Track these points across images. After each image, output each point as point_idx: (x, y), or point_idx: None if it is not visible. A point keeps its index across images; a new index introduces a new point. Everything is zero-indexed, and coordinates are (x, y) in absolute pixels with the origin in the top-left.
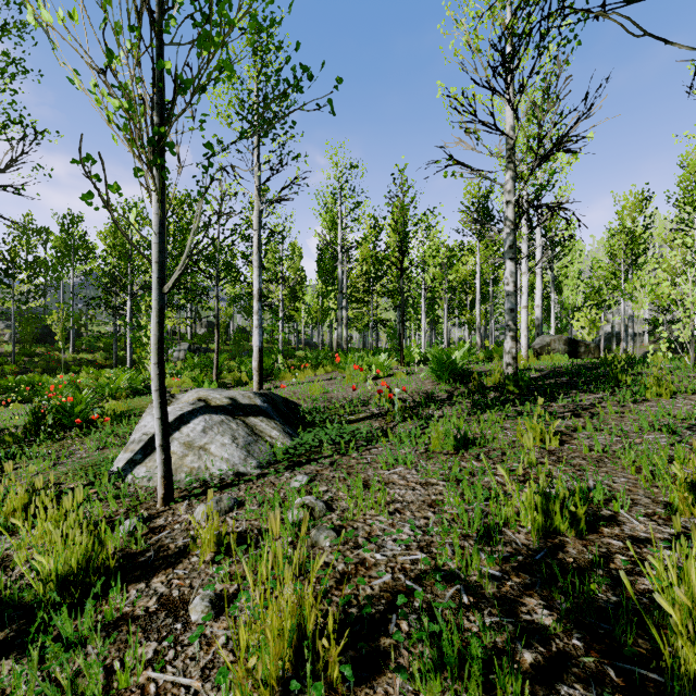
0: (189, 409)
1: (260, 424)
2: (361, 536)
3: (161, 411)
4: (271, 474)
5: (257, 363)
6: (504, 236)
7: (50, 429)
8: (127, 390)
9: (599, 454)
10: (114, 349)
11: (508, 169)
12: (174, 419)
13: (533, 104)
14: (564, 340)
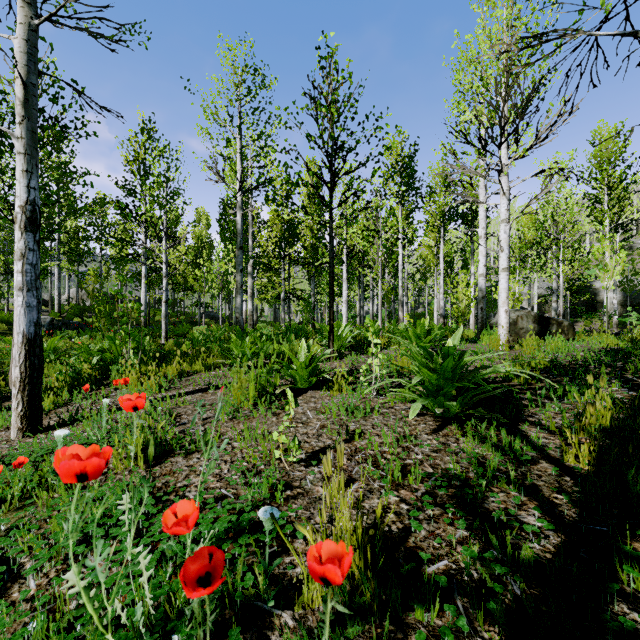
0: None
1: None
2: None
3: None
4: None
5: (19, 372)
6: None
7: None
8: None
9: None
10: None
11: None
12: None
13: None
14: (534, 317)
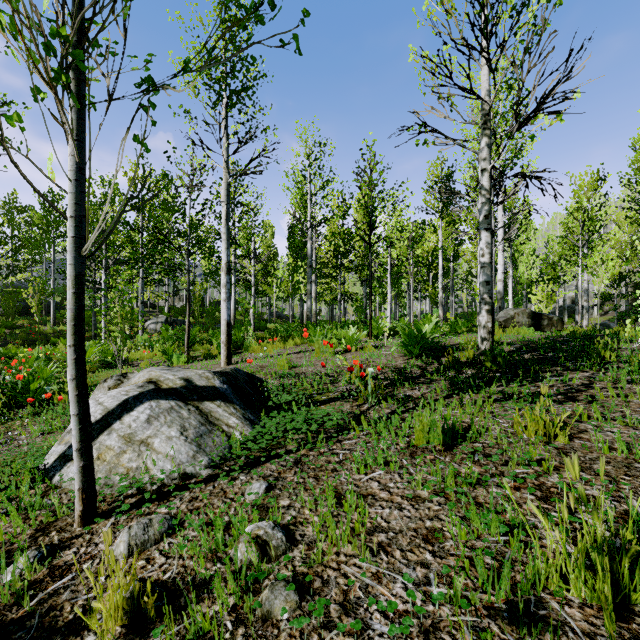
0: (135, 393)
1: (216, 410)
2: (334, 600)
3: (78, 406)
4: (222, 478)
5: (225, 337)
6: (478, 206)
7: (4, 407)
8: (97, 363)
9: (624, 455)
10: (93, 322)
11: (483, 135)
12: (117, 405)
13: (512, 65)
14: (528, 314)
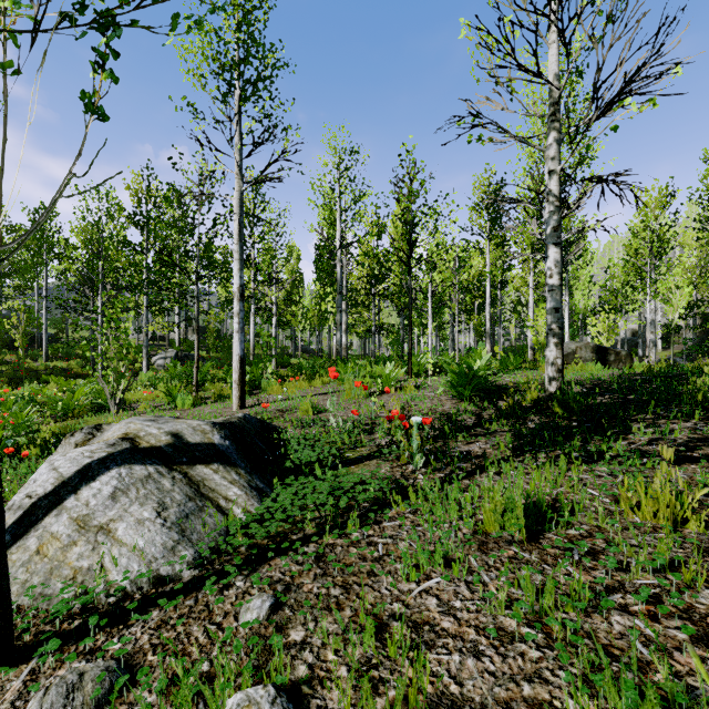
0: (102, 455)
1: (212, 477)
2: None
3: None
4: (210, 586)
5: (237, 375)
6: (545, 216)
7: None
8: (88, 406)
9: None
10: (91, 357)
11: (551, 129)
12: (75, 471)
13: (590, 38)
14: (592, 348)
